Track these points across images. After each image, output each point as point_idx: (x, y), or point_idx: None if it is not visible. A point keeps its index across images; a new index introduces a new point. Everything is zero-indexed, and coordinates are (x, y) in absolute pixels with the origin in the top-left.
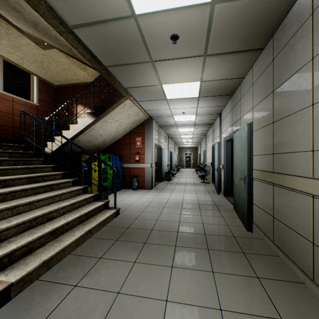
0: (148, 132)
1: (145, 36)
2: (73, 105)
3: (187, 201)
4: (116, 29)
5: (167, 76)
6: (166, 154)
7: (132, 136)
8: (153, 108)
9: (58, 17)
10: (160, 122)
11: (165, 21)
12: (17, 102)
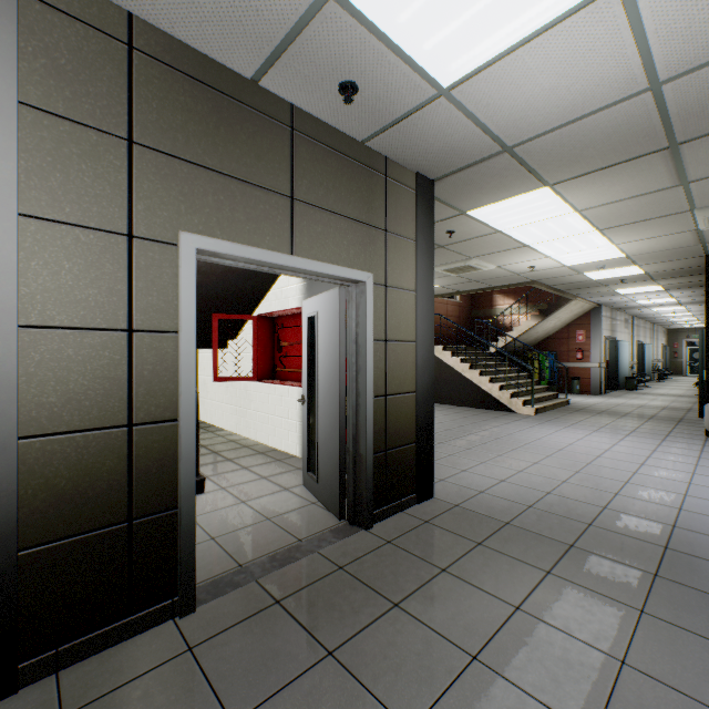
0: (595, 323)
1: (599, 282)
2: (492, 296)
3: (649, 405)
4: (579, 283)
5: (618, 287)
6: (626, 348)
7: (570, 329)
8: (603, 299)
9: (545, 286)
10: (613, 306)
11: (613, 279)
12: (448, 304)
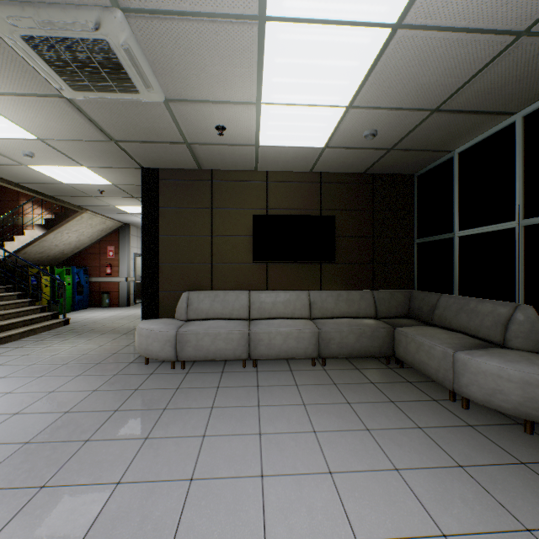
0: (124, 241)
1: (79, 189)
2: (20, 202)
3: None
4: (53, 185)
5: (114, 202)
6: None
7: (103, 245)
8: (123, 218)
9: (6, 180)
10: None
11: (89, 186)
12: None
